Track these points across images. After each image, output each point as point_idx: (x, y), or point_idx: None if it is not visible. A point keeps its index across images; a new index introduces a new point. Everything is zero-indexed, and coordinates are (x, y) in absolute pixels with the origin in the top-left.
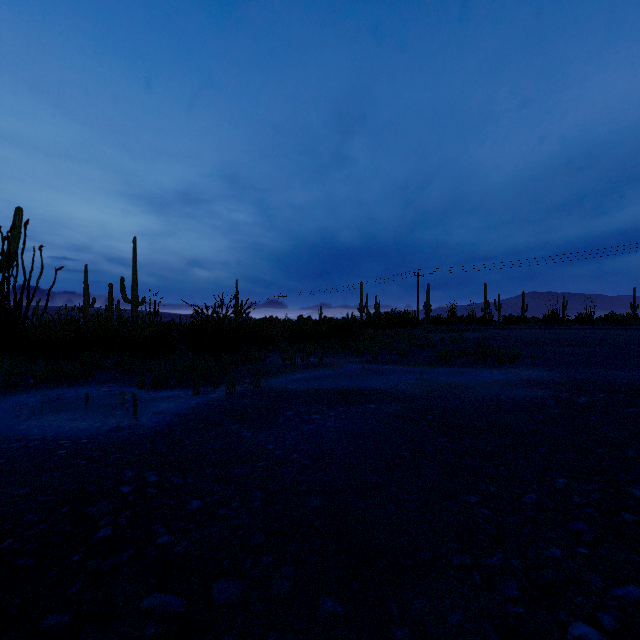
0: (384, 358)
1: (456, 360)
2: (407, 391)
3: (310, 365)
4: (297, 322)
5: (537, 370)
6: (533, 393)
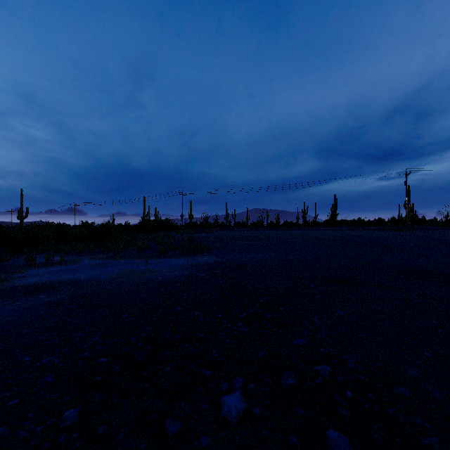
0: (124, 254)
1: (173, 253)
2: (99, 280)
3: (50, 263)
4: (64, 227)
5: (210, 257)
6: (182, 273)
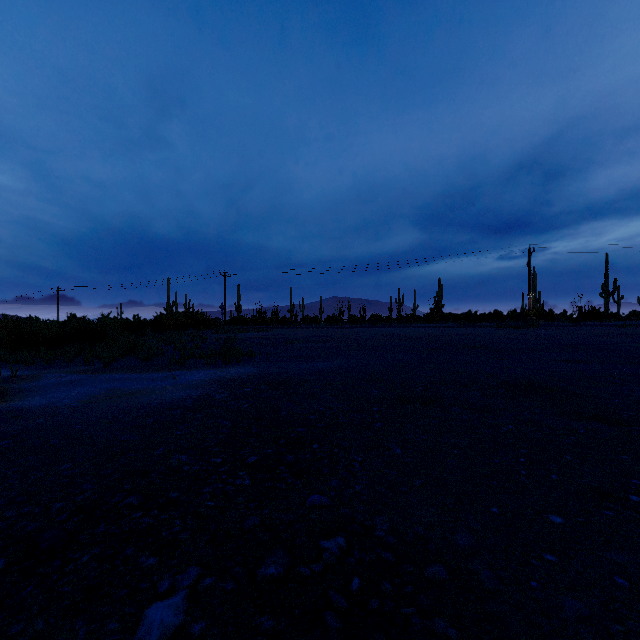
0: (121, 364)
1: (196, 362)
2: (57, 407)
3: None
4: (28, 323)
5: (248, 367)
6: (192, 393)
